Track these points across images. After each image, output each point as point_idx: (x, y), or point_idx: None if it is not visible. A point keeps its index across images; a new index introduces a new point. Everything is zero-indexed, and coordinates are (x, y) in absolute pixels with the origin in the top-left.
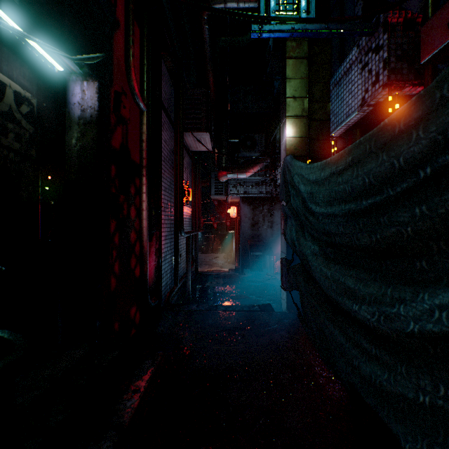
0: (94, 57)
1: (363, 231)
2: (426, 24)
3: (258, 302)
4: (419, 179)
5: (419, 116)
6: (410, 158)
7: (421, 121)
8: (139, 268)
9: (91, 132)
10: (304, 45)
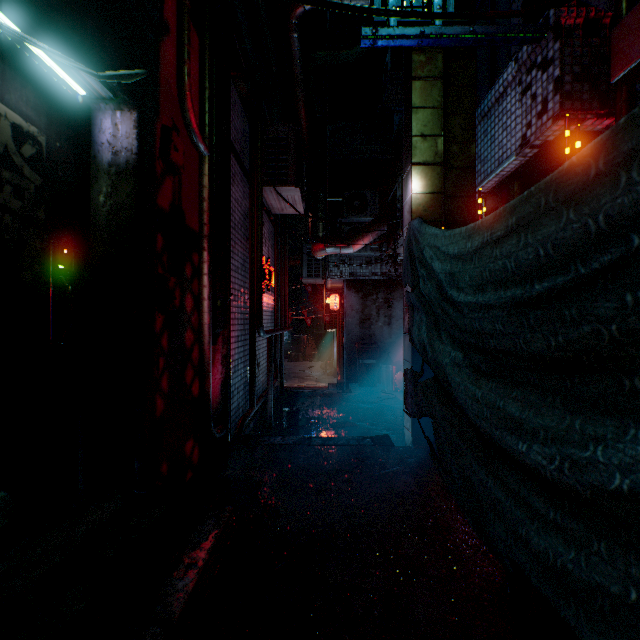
0: (130, 75)
1: (536, 331)
2: (619, 24)
3: (370, 432)
4: (632, 248)
5: (632, 148)
6: (617, 215)
7: (635, 156)
8: (198, 383)
9: (127, 186)
10: (438, 59)
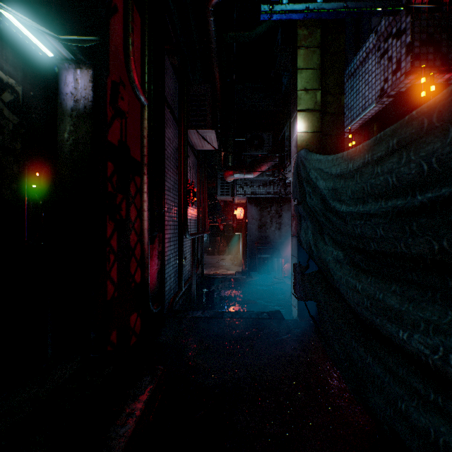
0: (86, 40)
1: (418, 236)
2: None
3: (266, 308)
4: None
5: None
6: None
7: None
8: (140, 272)
9: (85, 125)
10: (317, 33)
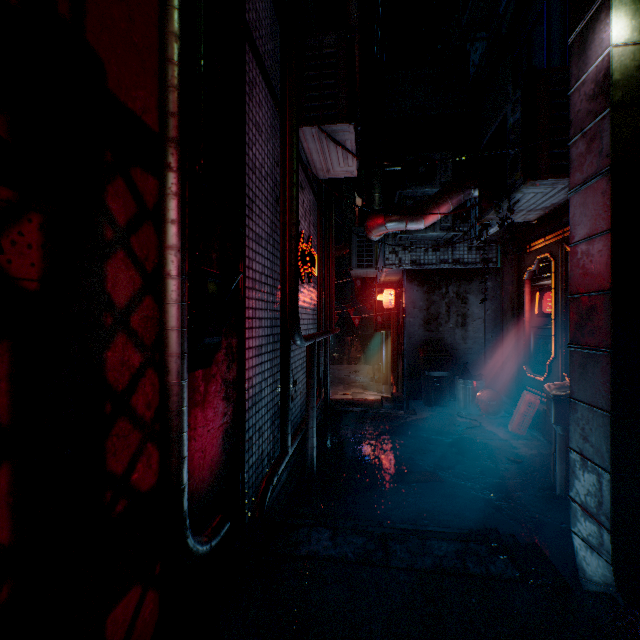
0: None
1: None
2: None
3: (465, 495)
4: None
5: None
6: None
7: None
8: (154, 457)
9: None
10: None
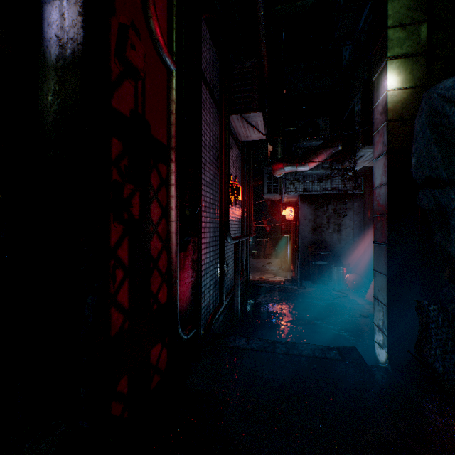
0: None
1: None
2: None
3: (328, 332)
4: None
5: None
6: None
7: None
8: (165, 289)
9: (73, 80)
10: None
